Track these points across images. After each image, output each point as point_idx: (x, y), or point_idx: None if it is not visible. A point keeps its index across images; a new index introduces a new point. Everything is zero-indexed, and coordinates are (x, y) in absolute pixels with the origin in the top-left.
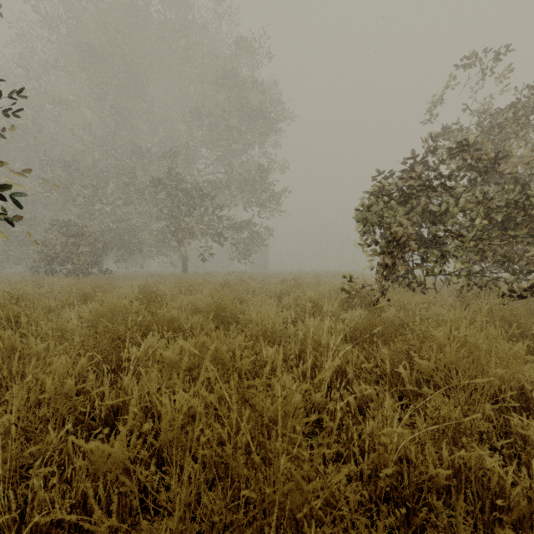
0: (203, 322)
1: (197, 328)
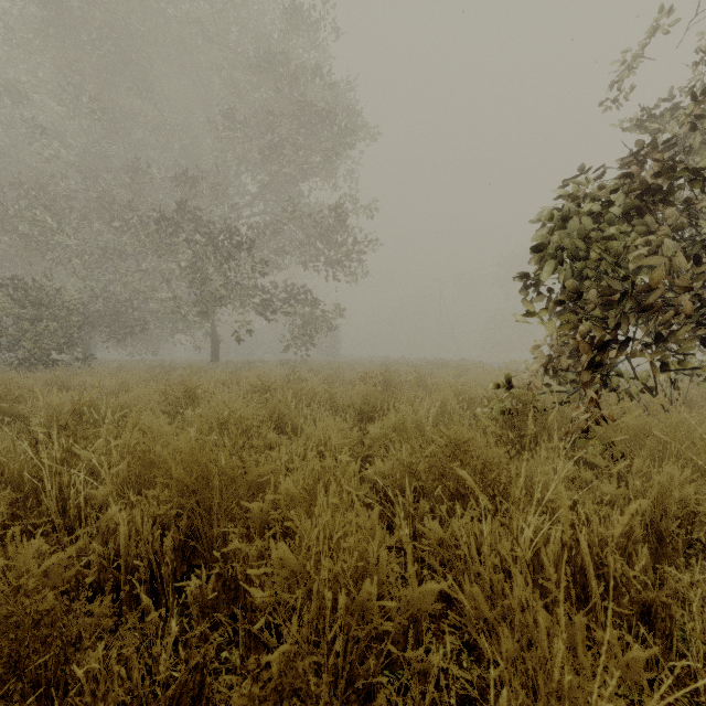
0: (140, 521)
1: (91, 566)
